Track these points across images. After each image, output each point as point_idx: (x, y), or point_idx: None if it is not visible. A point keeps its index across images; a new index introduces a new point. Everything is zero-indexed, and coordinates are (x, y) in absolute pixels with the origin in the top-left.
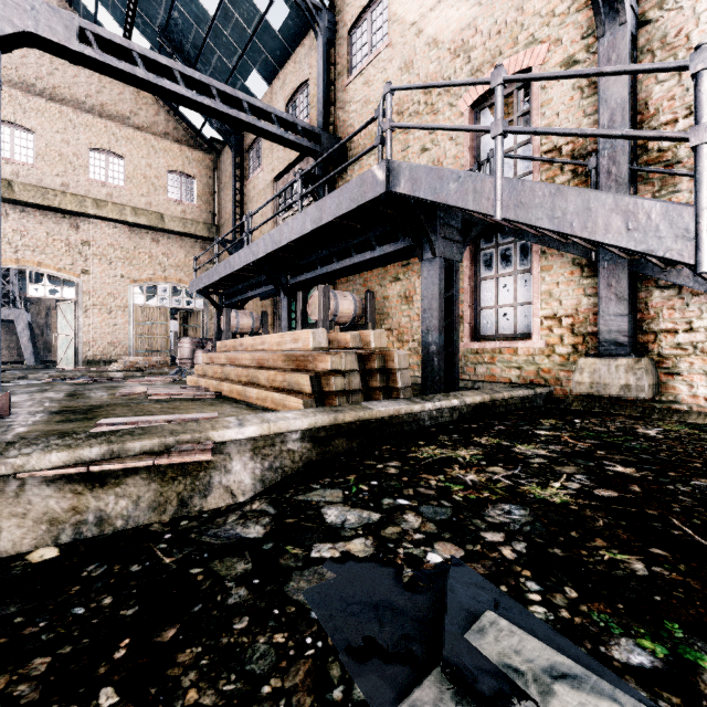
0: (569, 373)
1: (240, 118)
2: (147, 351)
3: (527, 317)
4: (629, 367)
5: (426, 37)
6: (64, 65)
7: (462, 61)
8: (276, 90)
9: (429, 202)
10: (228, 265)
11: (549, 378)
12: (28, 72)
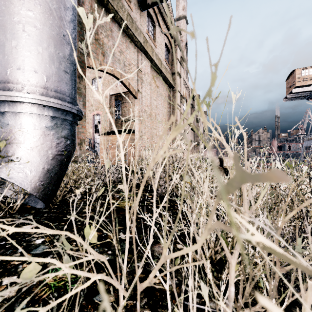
0: None
1: None
2: None
3: None
4: None
5: None
6: None
7: None
8: None
9: None
10: None
11: None
12: None
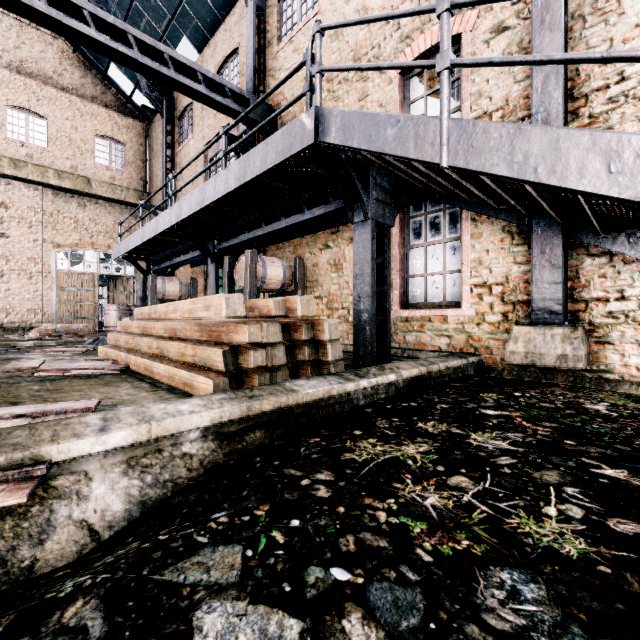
0: (499, 342)
1: (161, 72)
2: (72, 318)
3: (456, 285)
4: (565, 336)
5: (356, 3)
6: None
7: (391, 27)
8: (207, 57)
9: (361, 160)
10: (150, 228)
11: (479, 346)
12: None
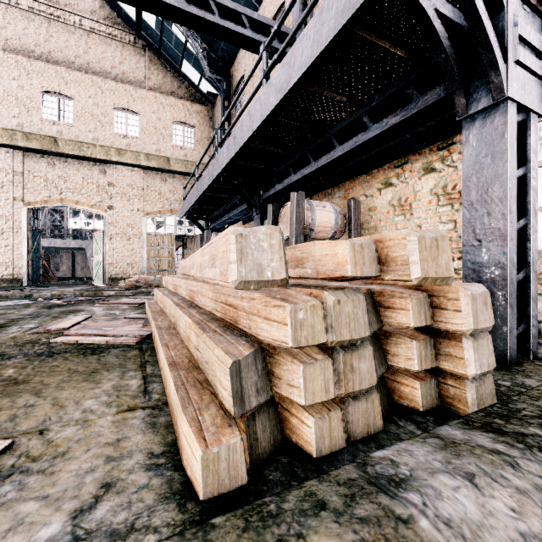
0: None
1: (206, 19)
2: (157, 271)
3: None
4: None
5: None
6: (95, 45)
7: None
8: None
9: None
10: (201, 185)
11: None
12: (69, 53)
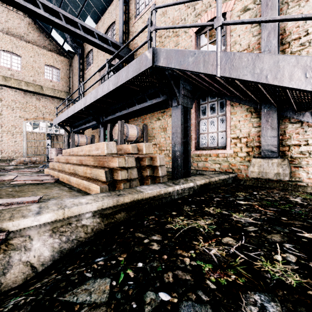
0: (245, 166)
1: (76, 32)
2: (33, 155)
3: (223, 138)
4: (278, 163)
5: None
6: None
7: (191, 10)
8: (100, 26)
9: (175, 75)
10: (71, 110)
11: (235, 169)
12: None
